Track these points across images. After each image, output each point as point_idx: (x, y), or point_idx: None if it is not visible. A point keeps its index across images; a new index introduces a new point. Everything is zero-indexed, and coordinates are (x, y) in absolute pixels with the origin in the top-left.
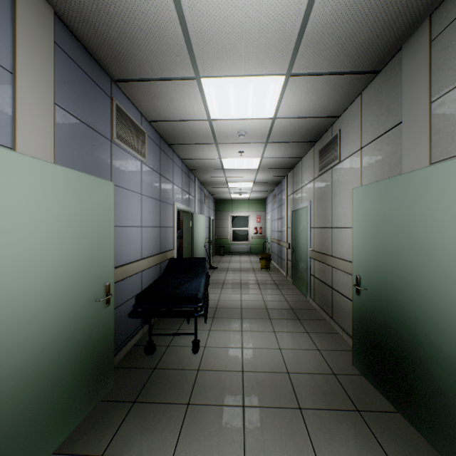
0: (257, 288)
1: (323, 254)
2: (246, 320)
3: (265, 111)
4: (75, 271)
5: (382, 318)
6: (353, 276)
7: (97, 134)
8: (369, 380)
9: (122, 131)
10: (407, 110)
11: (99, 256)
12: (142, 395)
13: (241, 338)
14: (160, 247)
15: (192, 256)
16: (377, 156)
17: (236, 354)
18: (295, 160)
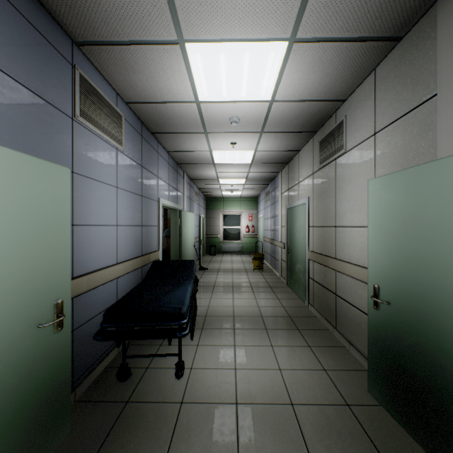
0: (250, 292)
1: (324, 256)
2: (239, 331)
3: (262, 91)
4: (2, 288)
5: (413, 340)
6: (368, 285)
7: (50, 106)
8: (392, 415)
9: (88, 108)
10: (446, 77)
11: (45, 266)
12: (107, 445)
13: (234, 355)
14: (142, 249)
15: (180, 257)
16: (398, 141)
17: (229, 378)
18: (291, 154)
